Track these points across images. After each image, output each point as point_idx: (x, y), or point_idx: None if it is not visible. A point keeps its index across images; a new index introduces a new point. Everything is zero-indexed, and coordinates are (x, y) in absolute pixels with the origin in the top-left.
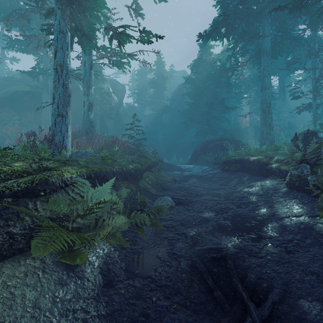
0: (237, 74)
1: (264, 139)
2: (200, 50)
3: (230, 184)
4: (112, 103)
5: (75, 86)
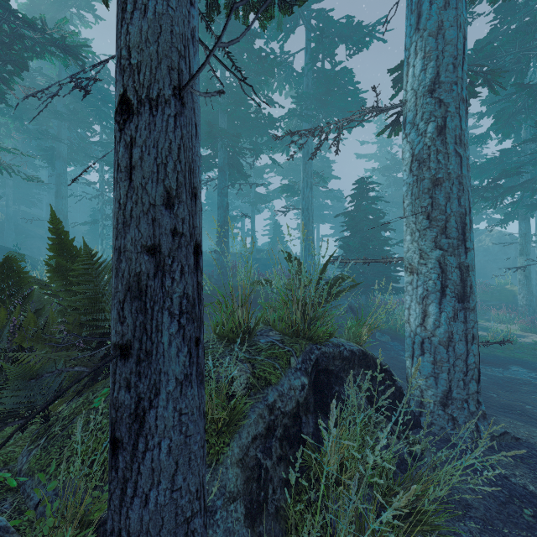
0: None
1: None
2: None
3: None
4: None
5: None
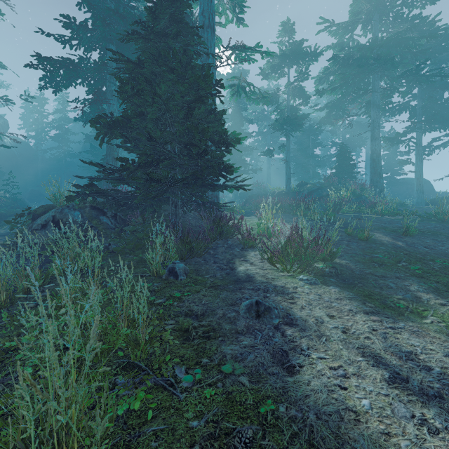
0: None
1: None
2: None
3: None
4: None
5: None
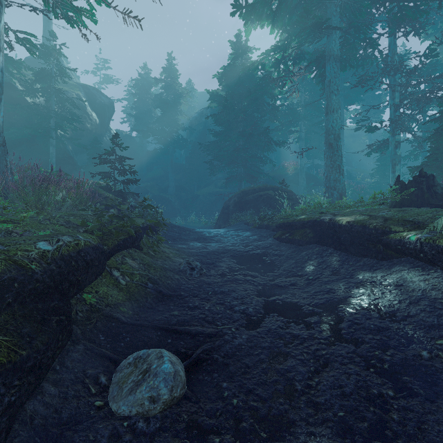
0: (283, 99)
1: (331, 188)
2: (232, 53)
3: (305, 272)
4: (87, 123)
5: (5, 80)
